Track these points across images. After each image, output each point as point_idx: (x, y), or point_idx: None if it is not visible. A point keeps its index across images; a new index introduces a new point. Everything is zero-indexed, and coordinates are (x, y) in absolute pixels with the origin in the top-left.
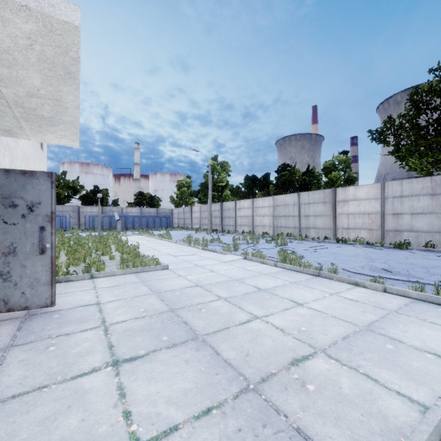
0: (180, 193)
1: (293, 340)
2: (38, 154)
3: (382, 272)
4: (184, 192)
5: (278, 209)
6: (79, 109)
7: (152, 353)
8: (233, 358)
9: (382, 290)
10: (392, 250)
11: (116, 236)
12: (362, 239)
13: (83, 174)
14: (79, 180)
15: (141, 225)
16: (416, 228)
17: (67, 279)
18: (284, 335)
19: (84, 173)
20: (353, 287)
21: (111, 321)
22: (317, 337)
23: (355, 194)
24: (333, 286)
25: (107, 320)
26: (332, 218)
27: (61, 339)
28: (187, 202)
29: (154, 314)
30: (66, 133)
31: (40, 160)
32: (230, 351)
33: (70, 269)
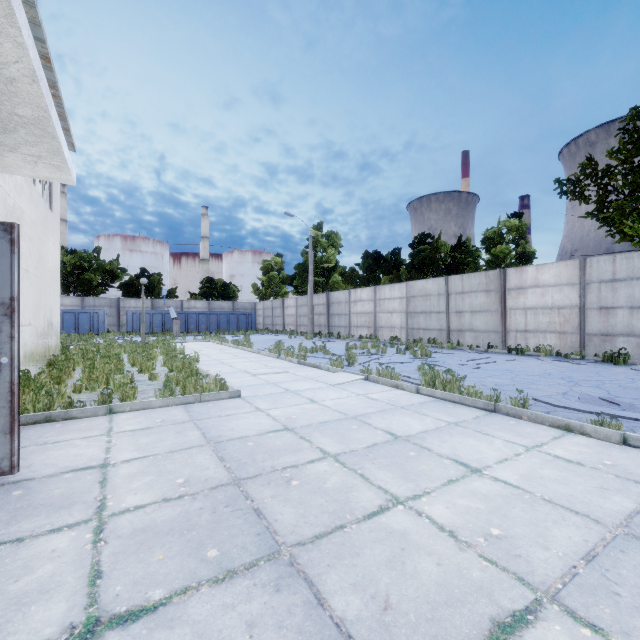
0: (266, 280)
1: (481, 562)
2: (43, 214)
3: (603, 405)
4: (273, 278)
5: (415, 302)
6: (39, 83)
7: (178, 599)
8: (355, 618)
9: (619, 441)
10: (601, 365)
11: (168, 343)
12: (549, 348)
13: (127, 253)
14: (121, 262)
15: (209, 327)
16: (638, 330)
17: (66, 415)
18: (460, 550)
19: (128, 251)
20: (562, 434)
21: (115, 507)
22: (529, 554)
23: (538, 278)
24: (525, 431)
25: (110, 503)
26: (500, 314)
27: (2, 553)
28: (277, 292)
29: (200, 491)
30: (39, 150)
31: (48, 224)
32: (348, 595)
33: (81, 397)
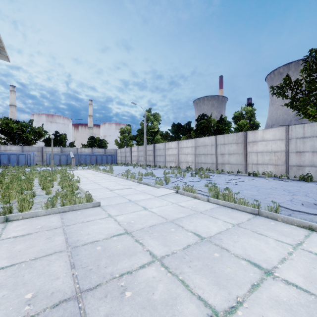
0: (122, 138)
1: None
2: None
3: None
4: (125, 137)
5: (199, 149)
6: None
7: None
8: None
9: None
10: (299, 182)
11: (65, 171)
12: (269, 173)
13: (49, 123)
14: (45, 128)
15: (91, 162)
16: (316, 164)
17: None
18: None
19: (49, 122)
20: (309, 233)
21: None
22: None
23: (263, 136)
24: (284, 231)
25: None
26: (243, 155)
27: None
28: (127, 144)
29: (41, 310)
30: None
31: None
32: None
33: None
